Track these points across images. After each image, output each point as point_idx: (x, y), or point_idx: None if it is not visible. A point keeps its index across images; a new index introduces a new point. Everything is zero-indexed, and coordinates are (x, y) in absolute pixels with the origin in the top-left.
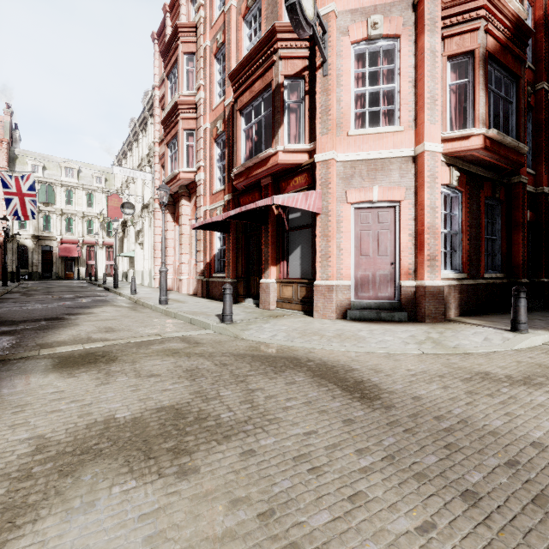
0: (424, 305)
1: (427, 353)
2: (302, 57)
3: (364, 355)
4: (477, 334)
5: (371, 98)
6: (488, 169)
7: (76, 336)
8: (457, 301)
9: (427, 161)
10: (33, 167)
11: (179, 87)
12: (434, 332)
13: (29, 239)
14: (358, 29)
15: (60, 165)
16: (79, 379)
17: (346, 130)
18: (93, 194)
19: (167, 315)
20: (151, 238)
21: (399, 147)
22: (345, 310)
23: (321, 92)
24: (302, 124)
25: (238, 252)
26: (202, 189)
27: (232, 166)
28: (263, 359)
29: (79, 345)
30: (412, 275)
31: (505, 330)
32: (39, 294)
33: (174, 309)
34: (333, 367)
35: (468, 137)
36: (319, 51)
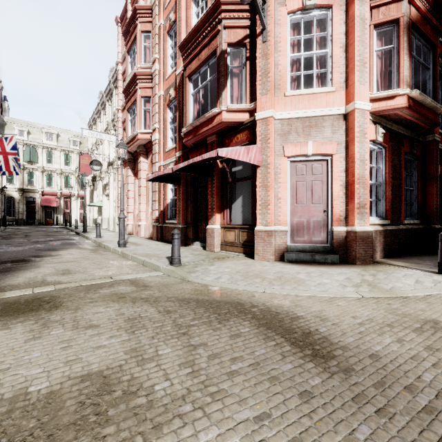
0: (354, 249)
1: (366, 297)
2: (243, 26)
3: (306, 299)
4: (407, 276)
5: (304, 65)
6: (407, 128)
7: (32, 279)
8: (382, 245)
9: (357, 118)
10: (19, 132)
11: (138, 61)
12: (367, 274)
13: (16, 192)
14: (294, 0)
15: (42, 131)
16: (11, 332)
17: (283, 91)
18: (70, 154)
19: (124, 257)
20: (115, 190)
21: (331, 106)
22: (282, 253)
23: (261, 56)
24: (243, 87)
25: (188, 201)
26: (156, 147)
27: (182, 127)
28: (208, 305)
29: (29, 289)
30: (343, 222)
31: (433, 272)
32: (17, 238)
33: (130, 251)
34: (277, 314)
35: (393, 97)
36: (259, 18)
